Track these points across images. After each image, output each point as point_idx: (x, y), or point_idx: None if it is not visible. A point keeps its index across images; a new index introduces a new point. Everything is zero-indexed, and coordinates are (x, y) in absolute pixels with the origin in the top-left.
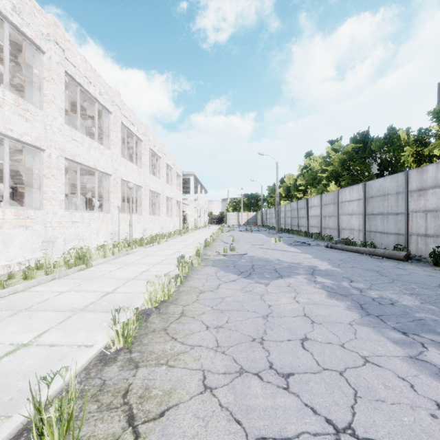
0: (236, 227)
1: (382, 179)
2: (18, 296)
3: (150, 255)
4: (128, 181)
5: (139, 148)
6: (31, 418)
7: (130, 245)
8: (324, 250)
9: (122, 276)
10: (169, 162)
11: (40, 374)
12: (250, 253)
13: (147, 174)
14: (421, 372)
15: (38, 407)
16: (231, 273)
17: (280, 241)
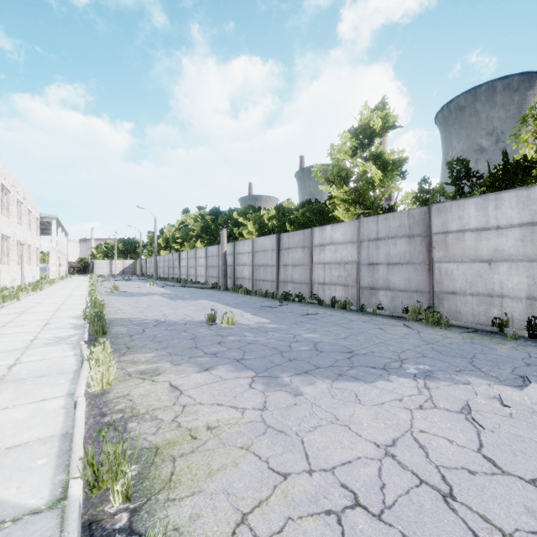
0: (110, 277)
1: (212, 247)
2: (13, 306)
3: (51, 295)
4: (1, 234)
5: (6, 199)
6: (92, 305)
7: (23, 291)
8: (180, 288)
9: (55, 301)
10: (29, 206)
11: (77, 308)
12: (130, 291)
13: (16, 224)
14: (172, 301)
15: (94, 303)
16: (121, 296)
17: (154, 285)
